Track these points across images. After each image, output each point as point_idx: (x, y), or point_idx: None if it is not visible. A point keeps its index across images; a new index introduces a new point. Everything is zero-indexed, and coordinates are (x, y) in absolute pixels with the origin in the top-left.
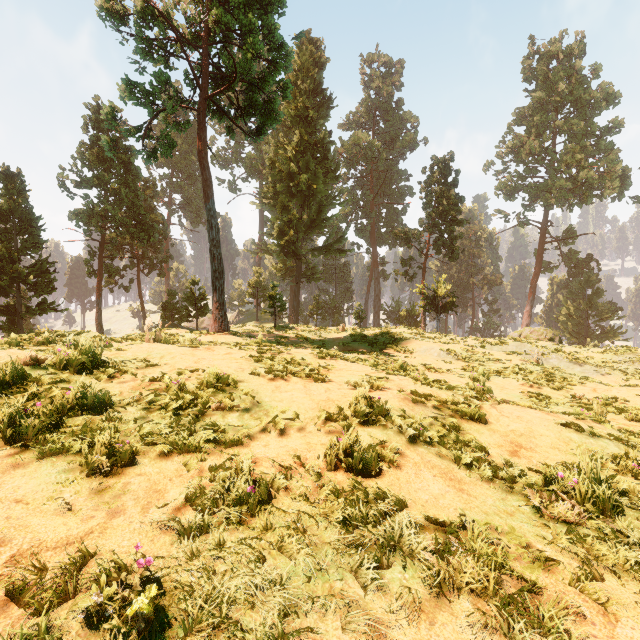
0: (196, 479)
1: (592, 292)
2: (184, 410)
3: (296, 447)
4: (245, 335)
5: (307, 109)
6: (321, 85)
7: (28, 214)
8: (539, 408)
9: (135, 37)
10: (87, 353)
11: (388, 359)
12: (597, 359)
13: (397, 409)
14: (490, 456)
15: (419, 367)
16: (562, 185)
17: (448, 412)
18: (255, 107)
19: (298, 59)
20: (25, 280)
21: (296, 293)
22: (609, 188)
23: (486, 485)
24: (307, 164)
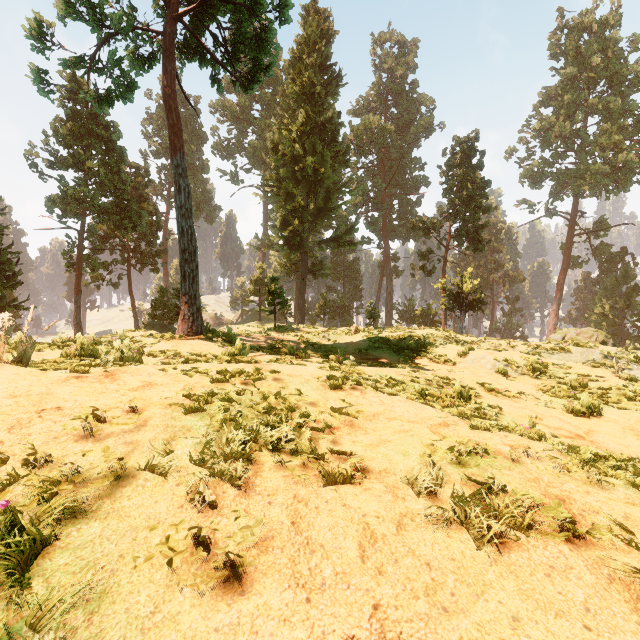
0: None
1: (629, 289)
2: None
3: None
4: (225, 340)
5: (314, 85)
6: (329, 59)
7: None
8: None
9: None
10: None
11: (431, 376)
12: None
13: None
14: None
15: (476, 388)
16: (598, 169)
17: None
18: (244, 41)
19: (304, 31)
20: None
21: (301, 290)
22: None
23: None
24: (314, 146)
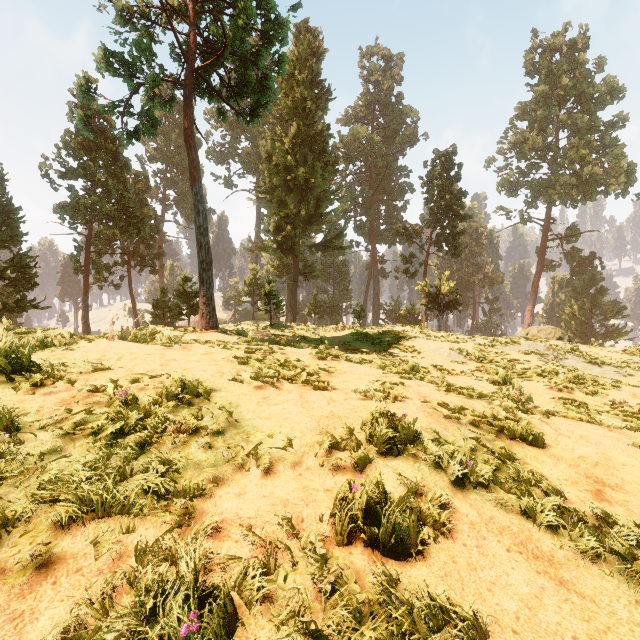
0: (100, 583)
1: (596, 290)
2: (126, 435)
3: (287, 496)
4: (236, 333)
5: (305, 100)
6: (319, 76)
7: (6, 204)
8: (594, 421)
9: (114, 3)
10: (7, 353)
11: (395, 360)
12: (616, 359)
13: (426, 429)
14: (569, 502)
15: (430, 368)
16: (566, 181)
17: (490, 430)
18: (248, 85)
19: (295, 49)
20: (2, 275)
21: (293, 291)
22: (614, 184)
23: (594, 567)
24: (305, 157)
